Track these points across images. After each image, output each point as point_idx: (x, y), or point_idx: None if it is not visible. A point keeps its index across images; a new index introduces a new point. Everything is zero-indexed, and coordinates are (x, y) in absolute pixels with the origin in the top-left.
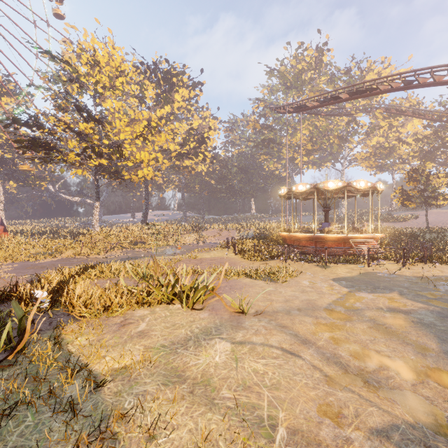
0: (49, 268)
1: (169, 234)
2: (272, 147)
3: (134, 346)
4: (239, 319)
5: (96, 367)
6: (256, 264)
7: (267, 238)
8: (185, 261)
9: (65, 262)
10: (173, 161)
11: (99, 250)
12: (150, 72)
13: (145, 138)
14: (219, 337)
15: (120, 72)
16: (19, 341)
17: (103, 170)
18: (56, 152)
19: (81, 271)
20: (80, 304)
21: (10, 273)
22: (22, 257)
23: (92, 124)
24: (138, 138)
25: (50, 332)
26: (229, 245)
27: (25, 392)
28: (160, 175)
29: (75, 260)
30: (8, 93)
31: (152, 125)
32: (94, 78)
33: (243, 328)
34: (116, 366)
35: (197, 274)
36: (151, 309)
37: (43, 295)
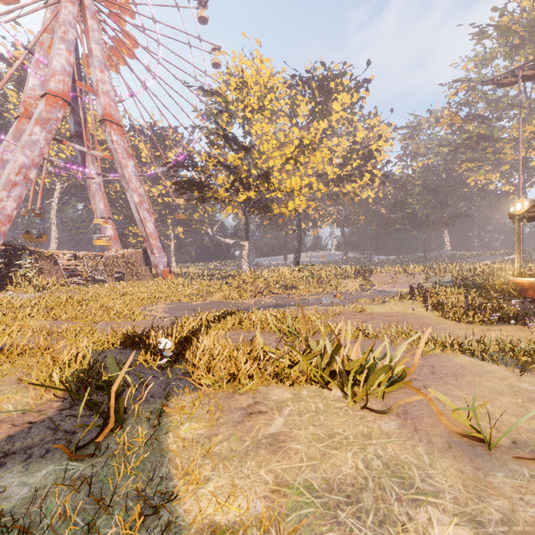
0: (197, 311)
1: (326, 279)
2: (484, 147)
3: (257, 468)
4: (474, 457)
5: (186, 506)
6: (473, 330)
7: (483, 287)
8: (348, 315)
9: (213, 306)
10: (331, 187)
11: (247, 295)
12: (302, 84)
13: (297, 160)
14: (435, 504)
15: (269, 89)
16: (105, 418)
17: (252, 206)
18: (208, 191)
19: (218, 318)
20: (200, 366)
21: (165, 313)
22: (179, 298)
23: (240, 155)
24: (288, 162)
25: (159, 403)
26: (415, 295)
27: (78, 524)
28: (314, 205)
29: (222, 303)
30: (176, 145)
31: (305, 144)
32: (242, 104)
33: (495, 491)
34: (217, 517)
35: (366, 337)
36: (294, 391)
37: (167, 346)
